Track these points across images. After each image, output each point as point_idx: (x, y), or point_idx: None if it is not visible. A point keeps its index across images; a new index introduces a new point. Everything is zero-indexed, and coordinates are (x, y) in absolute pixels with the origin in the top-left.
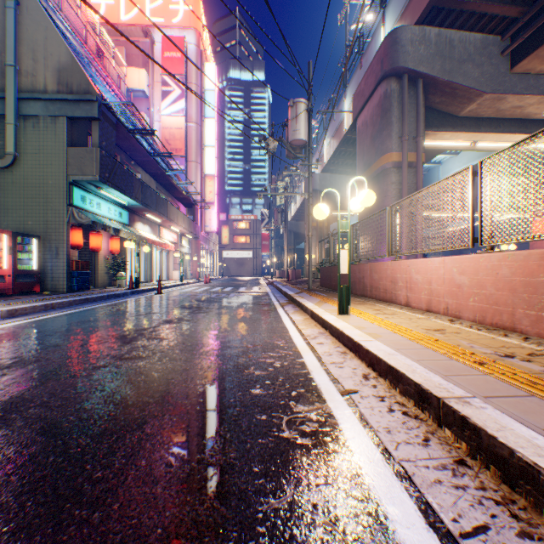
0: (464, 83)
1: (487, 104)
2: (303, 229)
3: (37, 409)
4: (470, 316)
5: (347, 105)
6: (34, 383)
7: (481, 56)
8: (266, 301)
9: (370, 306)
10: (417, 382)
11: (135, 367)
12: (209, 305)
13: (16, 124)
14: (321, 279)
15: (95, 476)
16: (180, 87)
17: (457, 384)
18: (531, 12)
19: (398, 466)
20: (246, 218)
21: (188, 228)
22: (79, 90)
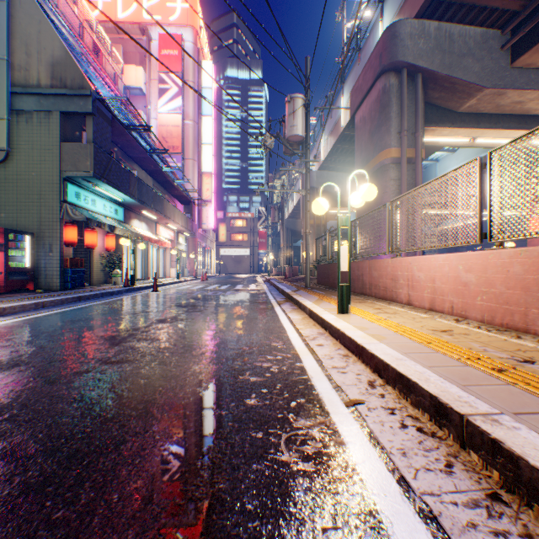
0: (464, 78)
1: (487, 99)
2: (299, 226)
3: (3, 424)
4: (478, 316)
5: (344, 102)
6: (6, 392)
7: (481, 50)
8: (263, 299)
9: (370, 304)
10: (433, 394)
11: (120, 373)
12: (205, 303)
13: (9, 119)
14: (319, 276)
15: (54, 517)
16: (177, 84)
17: (479, 397)
18: (533, 5)
19: (419, 501)
20: (244, 215)
21: (185, 225)
22: (73, 85)
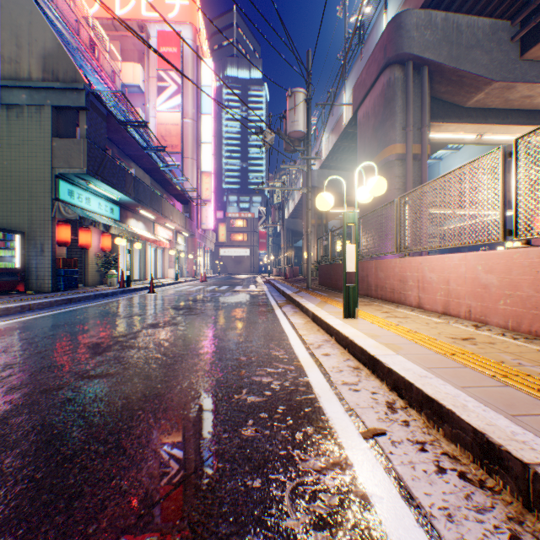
0: (472, 71)
1: (495, 93)
2: (300, 226)
3: None
4: (500, 322)
5: (346, 98)
6: None
7: (490, 42)
8: (263, 301)
9: (377, 307)
10: (479, 430)
11: (96, 390)
12: (202, 306)
13: None
14: (320, 277)
15: None
16: (176, 82)
17: (539, 434)
18: None
19: None
20: (244, 215)
21: (183, 225)
22: (65, 78)
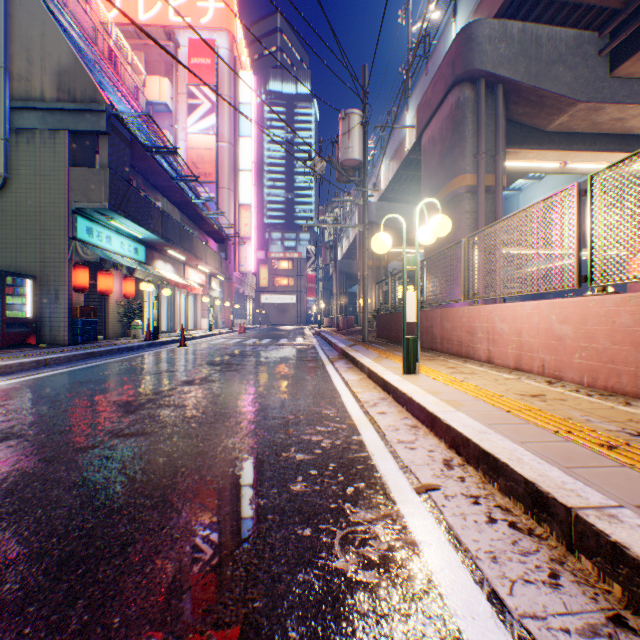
0: (554, 90)
1: (581, 115)
2: (356, 269)
3: None
4: (575, 377)
5: (409, 120)
6: None
7: (574, 57)
8: (312, 355)
9: (441, 362)
10: (530, 480)
11: (134, 448)
12: (242, 361)
13: (6, 139)
14: (379, 328)
15: None
16: (210, 99)
17: (589, 483)
18: (637, 1)
19: (519, 627)
20: (289, 256)
21: (219, 267)
22: (84, 98)
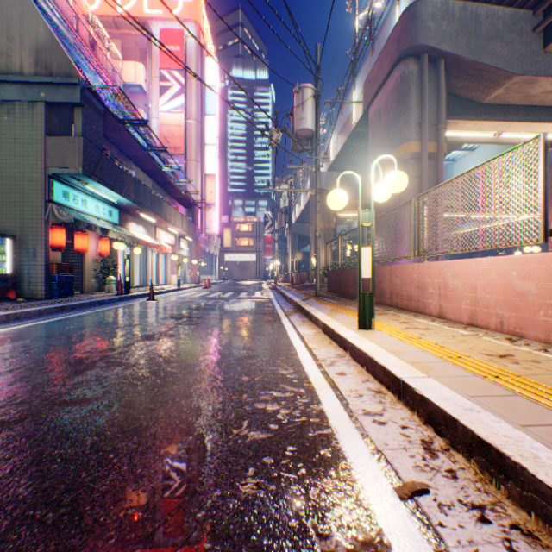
0: (492, 64)
1: (516, 88)
2: (307, 231)
3: None
4: (540, 335)
5: (356, 97)
6: None
7: (511, 33)
8: (269, 309)
9: (393, 317)
10: None
11: (64, 423)
12: (203, 314)
13: None
14: (329, 283)
15: None
16: (179, 82)
17: None
18: None
19: None
20: (249, 220)
21: (186, 229)
22: (59, 72)
